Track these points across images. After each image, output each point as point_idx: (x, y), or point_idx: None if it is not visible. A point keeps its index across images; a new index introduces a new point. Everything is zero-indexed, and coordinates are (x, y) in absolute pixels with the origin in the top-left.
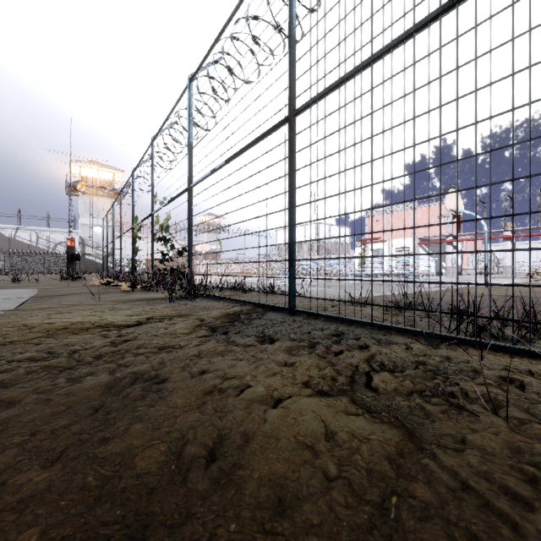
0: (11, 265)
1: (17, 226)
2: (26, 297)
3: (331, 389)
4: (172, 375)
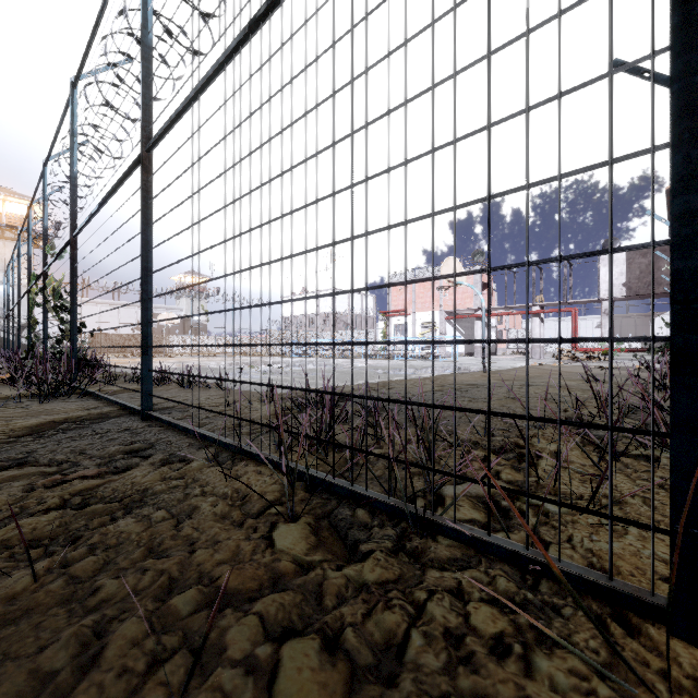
0: None
1: None
2: None
3: None
4: None
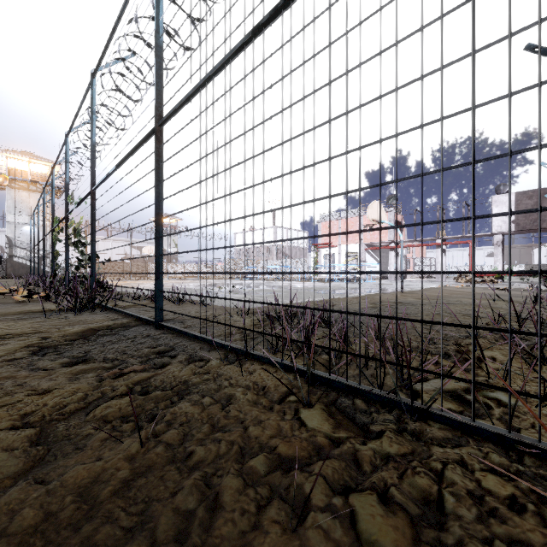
0: None
1: None
2: None
3: (41, 419)
4: None
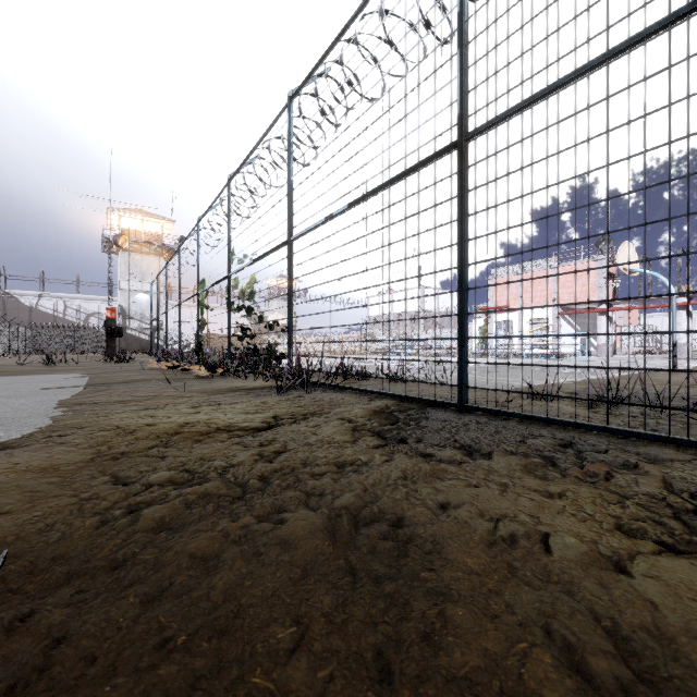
0: (33, 342)
1: (40, 293)
2: (79, 385)
3: (675, 540)
4: (406, 513)
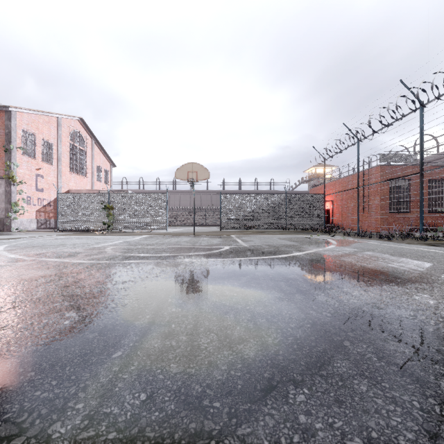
0: None
1: None
2: None
3: None
4: None
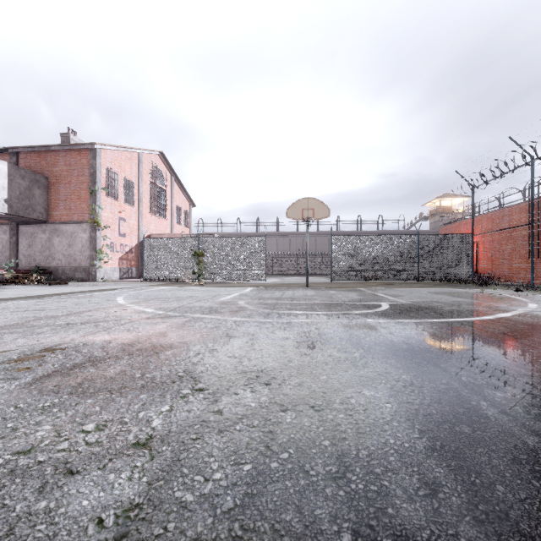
0: None
1: None
2: None
3: None
4: None
